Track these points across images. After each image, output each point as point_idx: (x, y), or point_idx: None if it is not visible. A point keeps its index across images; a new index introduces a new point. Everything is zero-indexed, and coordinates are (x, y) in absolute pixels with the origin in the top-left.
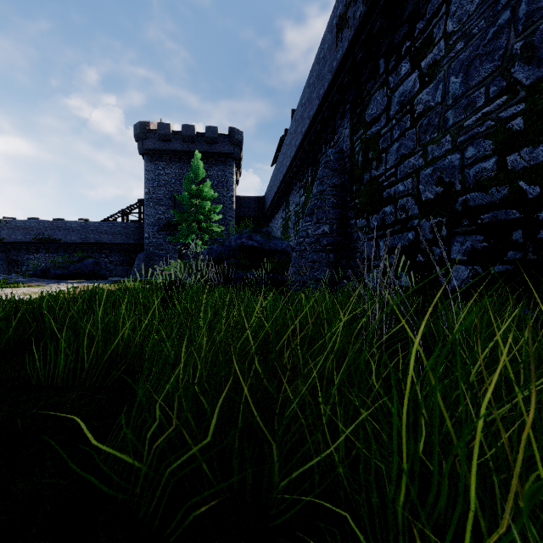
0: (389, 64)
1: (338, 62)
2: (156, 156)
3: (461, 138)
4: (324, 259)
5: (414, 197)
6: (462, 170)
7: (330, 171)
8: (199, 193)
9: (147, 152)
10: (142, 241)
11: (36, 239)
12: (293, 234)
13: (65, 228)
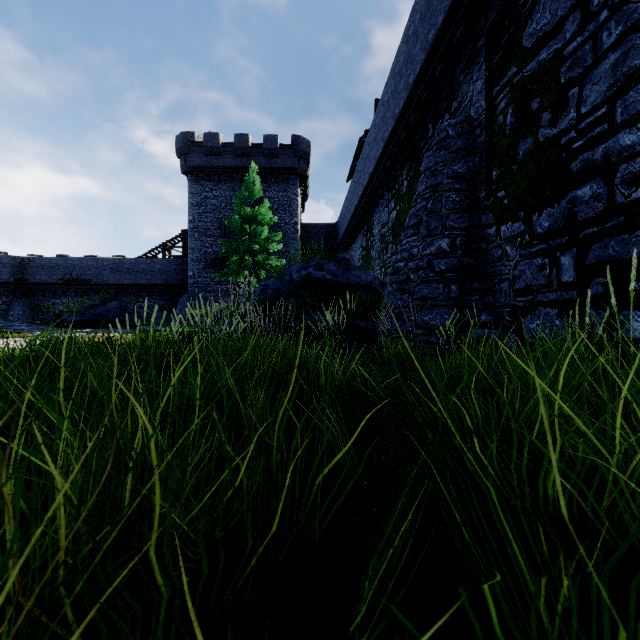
0: None
1: None
2: (202, 175)
3: None
4: (441, 293)
5: None
6: None
7: (448, 153)
8: (253, 215)
9: (191, 170)
10: (186, 281)
11: (62, 280)
12: (379, 266)
13: (96, 266)
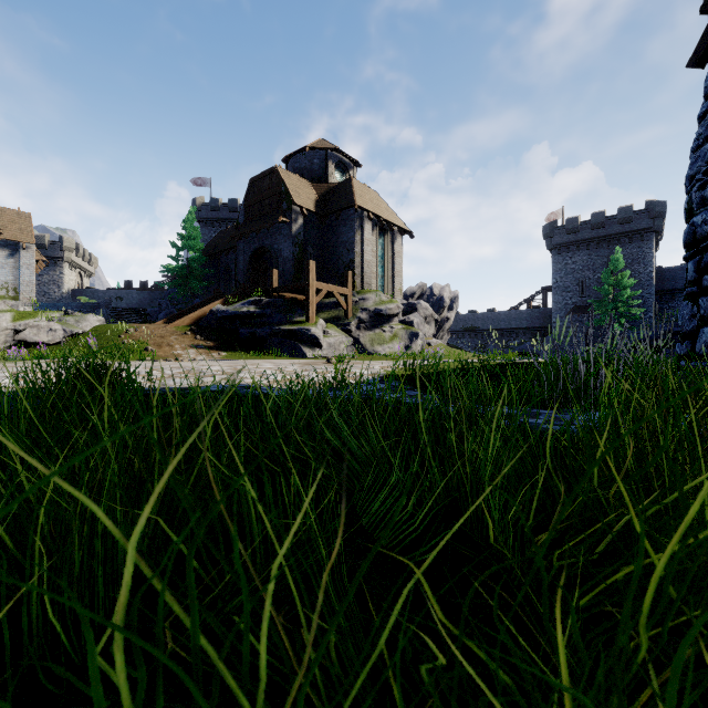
0: None
1: None
2: (563, 248)
3: None
4: None
5: None
6: None
7: None
8: (617, 283)
9: (554, 247)
10: (545, 324)
11: (462, 328)
12: None
13: (483, 318)
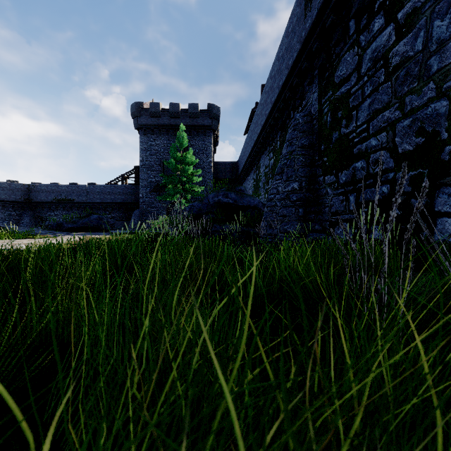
0: (360, 23)
1: (306, 31)
2: (148, 130)
3: (449, 83)
4: (294, 213)
5: (389, 150)
6: (450, 117)
7: (299, 133)
8: (183, 159)
9: (141, 127)
10: (137, 200)
11: (55, 200)
12: (264, 193)
13: (78, 190)
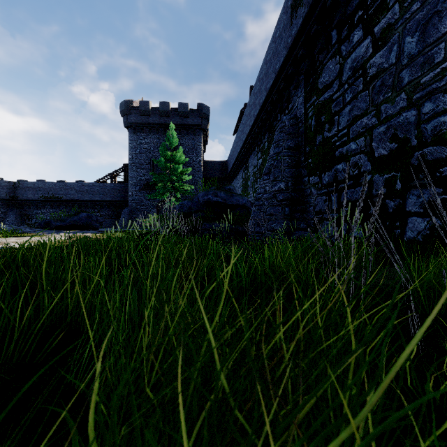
0: (342, 34)
1: (292, 38)
2: (138, 128)
3: (418, 95)
4: (280, 212)
5: (367, 154)
6: (419, 126)
7: (285, 135)
8: (173, 157)
9: (130, 125)
10: (126, 198)
11: (42, 197)
12: (252, 192)
13: (66, 188)
